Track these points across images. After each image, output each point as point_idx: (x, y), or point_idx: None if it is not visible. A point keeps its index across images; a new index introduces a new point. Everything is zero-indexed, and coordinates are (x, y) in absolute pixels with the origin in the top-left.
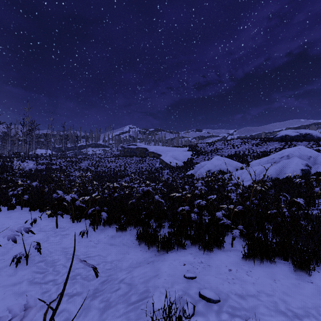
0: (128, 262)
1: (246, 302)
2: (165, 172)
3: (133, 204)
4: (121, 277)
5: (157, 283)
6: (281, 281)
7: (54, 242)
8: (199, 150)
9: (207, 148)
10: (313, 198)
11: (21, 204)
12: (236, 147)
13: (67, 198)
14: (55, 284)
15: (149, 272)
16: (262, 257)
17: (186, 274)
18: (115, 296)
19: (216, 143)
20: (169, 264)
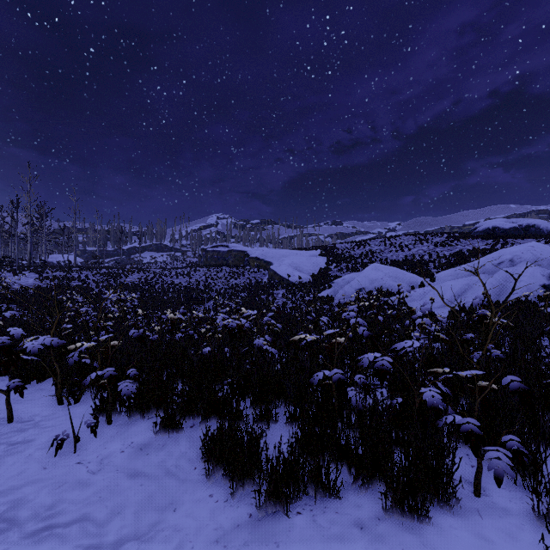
0: (167, 548)
1: None
2: (279, 293)
3: (204, 360)
4: None
5: None
6: None
7: None
8: (339, 254)
9: (354, 251)
10: None
11: None
12: (407, 248)
13: (29, 349)
14: None
15: None
16: None
17: None
18: None
19: (370, 242)
20: None
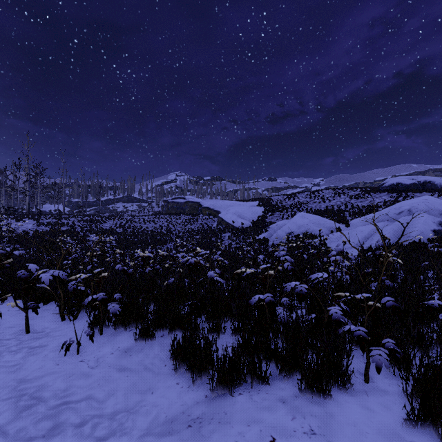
0: (148, 417)
1: None
2: (225, 236)
3: (170, 287)
4: None
5: None
6: None
7: (8, 366)
8: (274, 204)
9: (285, 202)
10: None
11: None
12: (328, 200)
13: (43, 278)
14: None
15: None
16: None
17: None
18: None
19: (299, 195)
20: (236, 439)
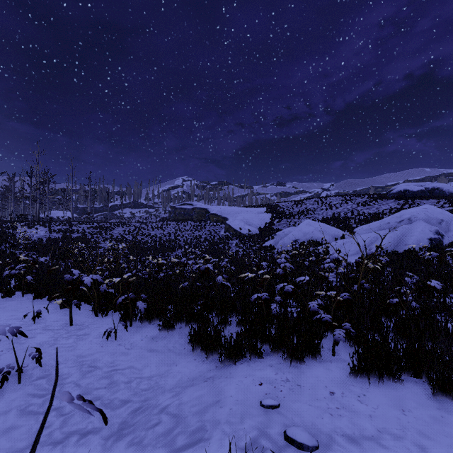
0: (175, 378)
1: (360, 449)
2: (233, 242)
3: (185, 290)
4: (163, 402)
5: (218, 415)
6: (414, 412)
7: (65, 347)
8: (281, 211)
9: (293, 209)
10: (450, 281)
11: (22, 289)
12: (335, 207)
13: (86, 281)
14: (61, 415)
15: (207, 395)
16: (381, 372)
17: (264, 400)
18: (151, 435)
19: (306, 201)
20: (237, 383)
